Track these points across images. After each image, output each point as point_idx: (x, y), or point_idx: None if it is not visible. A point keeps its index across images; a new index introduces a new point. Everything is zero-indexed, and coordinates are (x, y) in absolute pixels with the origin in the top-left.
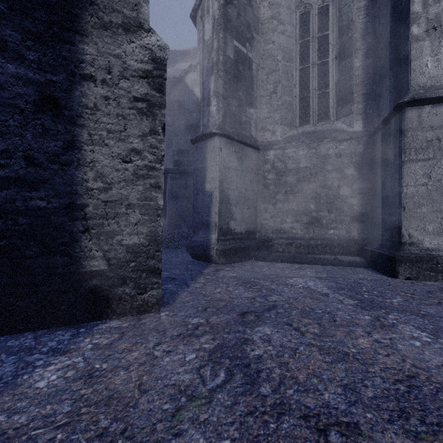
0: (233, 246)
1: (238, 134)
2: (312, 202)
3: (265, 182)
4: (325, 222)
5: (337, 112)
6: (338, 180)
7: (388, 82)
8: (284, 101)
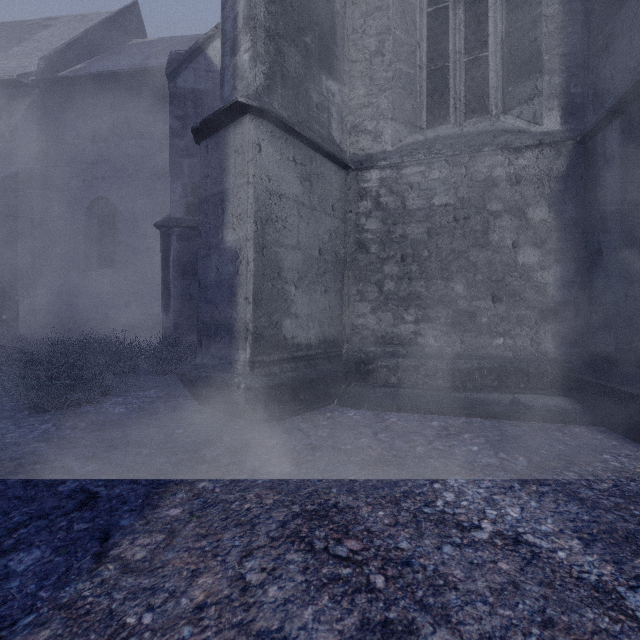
0: (290, 377)
1: (302, 127)
2: (459, 279)
3: (360, 237)
4: (486, 321)
5: (505, 97)
6: (514, 232)
7: (635, 9)
8: (398, 72)
